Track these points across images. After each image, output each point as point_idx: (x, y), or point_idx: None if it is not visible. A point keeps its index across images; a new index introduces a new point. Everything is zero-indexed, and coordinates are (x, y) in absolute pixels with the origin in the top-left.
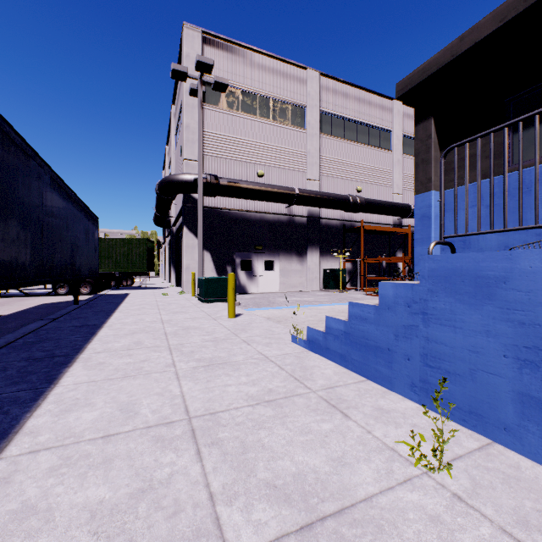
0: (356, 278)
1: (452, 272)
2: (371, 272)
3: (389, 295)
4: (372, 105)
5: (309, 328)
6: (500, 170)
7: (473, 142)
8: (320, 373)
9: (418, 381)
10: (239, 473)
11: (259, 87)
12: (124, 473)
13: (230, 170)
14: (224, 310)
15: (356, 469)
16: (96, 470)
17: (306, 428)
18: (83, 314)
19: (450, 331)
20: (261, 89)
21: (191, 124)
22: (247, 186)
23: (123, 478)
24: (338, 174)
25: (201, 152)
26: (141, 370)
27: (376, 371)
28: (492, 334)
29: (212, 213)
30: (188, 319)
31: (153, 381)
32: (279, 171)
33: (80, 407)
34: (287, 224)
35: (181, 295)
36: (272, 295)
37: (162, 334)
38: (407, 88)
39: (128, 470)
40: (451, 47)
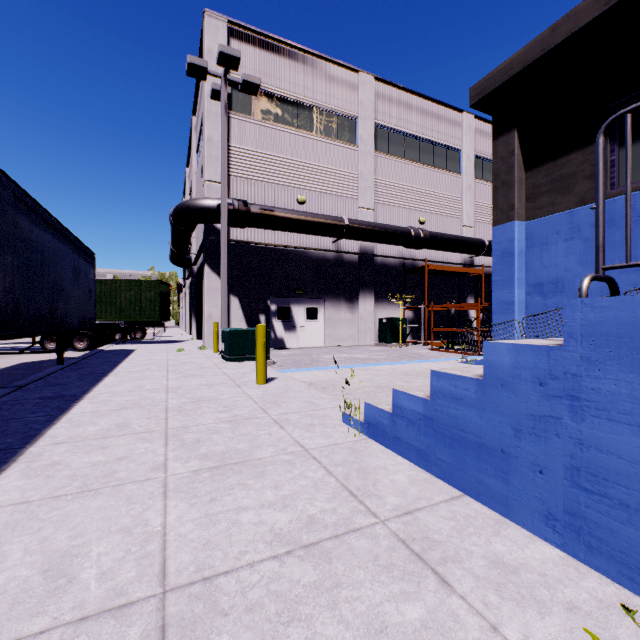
0: (419, 329)
1: (635, 328)
2: (436, 321)
3: (503, 364)
4: (437, 118)
5: (368, 405)
6: None
7: (568, 160)
8: (389, 482)
9: (561, 511)
10: None
11: (300, 93)
12: None
13: (264, 195)
14: (253, 372)
15: None
16: None
17: (375, 617)
18: (64, 379)
19: (631, 433)
20: (302, 95)
21: (215, 137)
22: (285, 215)
23: None
24: (396, 202)
25: (225, 170)
26: (110, 477)
27: (479, 483)
28: None
29: (240, 249)
30: (203, 386)
31: (123, 501)
32: (325, 197)
33: None
34: (334, 263)
35: (201, 351)
36: (315, 351)
37: (161, 409)
38: (484, 93)
39: None
40: (541, 40)
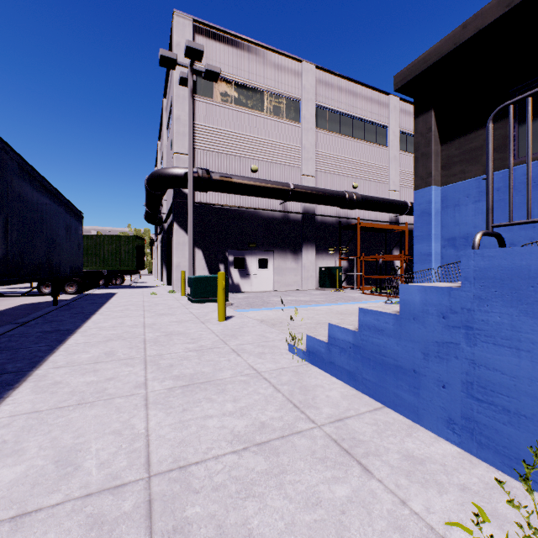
0: (352, 276)
1: (514, 272)
2: (367, 270)
3: (414, 302)
4: (368, 100)
5: (309, 336)
6: (504, 164)
7: (476, 135)
8: (325, 397)
9: (459, 417)
10: None
11: (253, 79)
12: None
13: (223, 165)
14: (215, 311)
15: None
16: None
17: (312, 494)
18: (59, 317)
19: (511, 354)
20: (255, 81)
21: (182, 116)
22: (240, 181)
23: None
24: (334, 170)
25: (191, 144)
26: (102, 393)
27: (396, 397)
28: None
29: (203, 209)
30: (173, 323)
31: (114, 411)
32: (274, 166)
33: (2, 458)
34: (282, 221)
35: (171, 294)
36: (266, 295)
37: (140, 341)
38: (407, 79)
39: None
40: (453, 36)
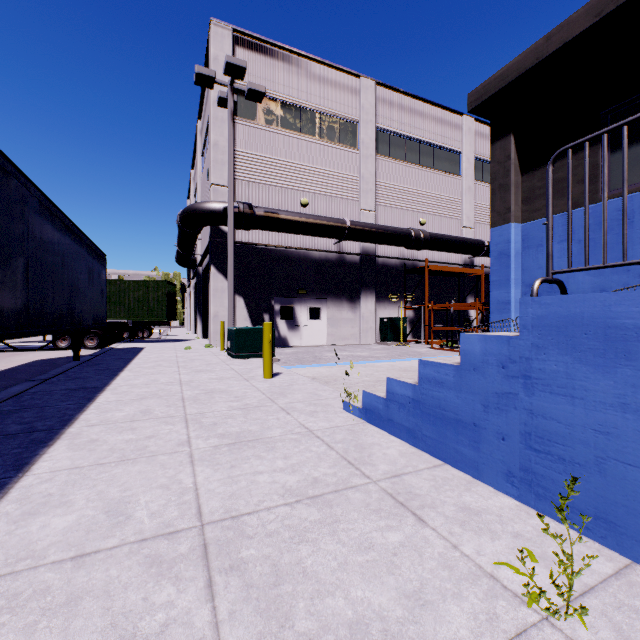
0: (420, 328)
1: (569, 320)
2: (437, 321)
3: (475, 352)
4: (438, 121)
5: (366, 392)
6: (594, 197)
7: (562, 164)
8: (381, 455)
9: (518, 469)
10: (267, 622)
11: (303, 98)
12: (93, 624)
13: (268, 198)
14: (259, 368)
15: (442, 613)
16: (52, 618)
17: (365, 540)
18: (83, 373)
19: (566, 402)
20: (305, 100)
21: (220, 142)
22: (288, 217)
23: (90, 634)
24: (397, 204)
25: (231, 175)
26: (144, 451)
27: (457, 452)
28: (631, 409)
29: (245, 250)
30: (213, 380)
31: (158, 467)
32: (327, 199)
33: (51, 508)
34: (336, 264)
35: (208, 349)
36: (318, 350)
37: (178, 399)
38: (482, 99)
39: (101, 617)
40: (536, 49)
